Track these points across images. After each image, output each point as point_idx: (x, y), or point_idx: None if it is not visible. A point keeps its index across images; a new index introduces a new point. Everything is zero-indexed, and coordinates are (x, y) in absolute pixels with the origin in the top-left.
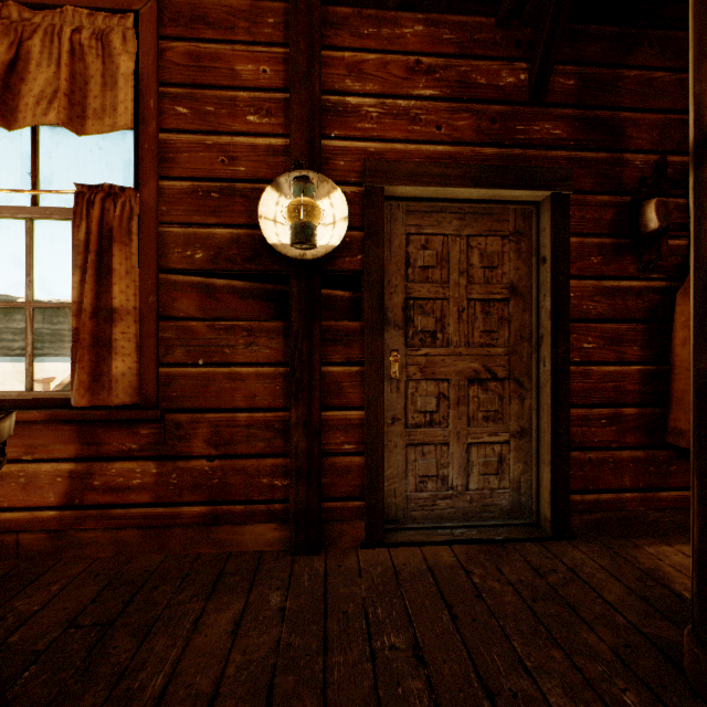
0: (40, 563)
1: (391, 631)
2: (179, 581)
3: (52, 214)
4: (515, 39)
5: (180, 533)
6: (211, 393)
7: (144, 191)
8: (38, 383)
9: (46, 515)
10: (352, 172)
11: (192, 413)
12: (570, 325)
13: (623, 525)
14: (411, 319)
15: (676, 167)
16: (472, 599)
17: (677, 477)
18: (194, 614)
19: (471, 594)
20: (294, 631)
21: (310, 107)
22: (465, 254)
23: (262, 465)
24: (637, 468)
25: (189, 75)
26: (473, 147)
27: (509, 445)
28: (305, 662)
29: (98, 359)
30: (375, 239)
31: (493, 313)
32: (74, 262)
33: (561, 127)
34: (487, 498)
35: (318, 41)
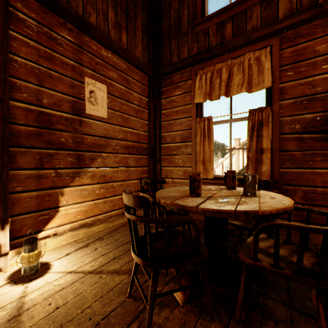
0: None
1: None
2: None
3: (237, 120)
4: None
5: None
6: (303, 179)
7: (273, 107)
8: None
9: None
10: None
11: (294, 186)
12: None
13: None
14: None
15: None
16: None
17: None
18: None
19: None
20: None
21: None
22: None
23: None
24: None
25: (292, 59)
26: None
27: None
28: None
29: (256, 166)
30: None
31: None
32: (247, 134)
33: None
34: None
35: None
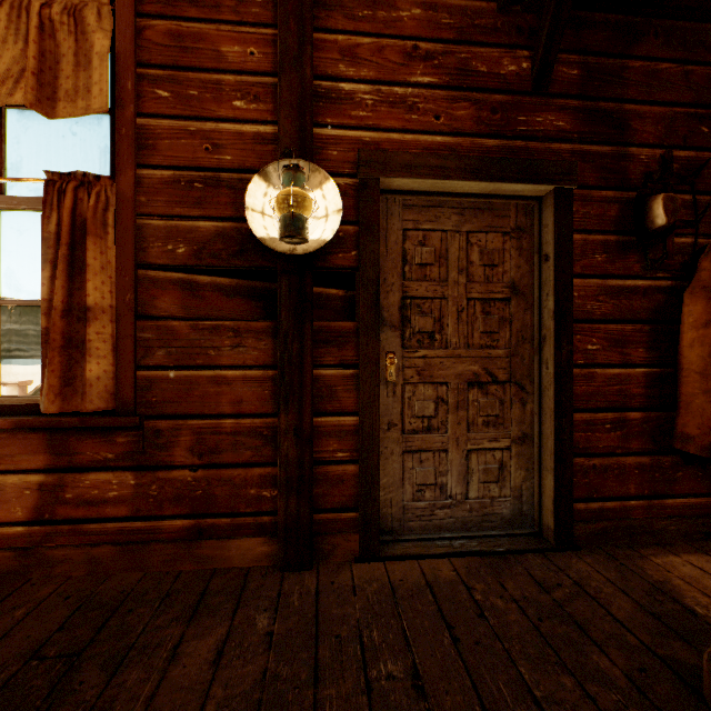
0: (5, 584)
1: (388, 657)
2: (158, 603)
3: (20, 204)
4: (517, 25)
5: (160, 548)
6: (194, 398)
7: (121, 180)
8: (13, 387)
9: (13, 531)
10: (346, 163)
11: (174, 420)
12: (574, 326)
13: (628, 534)
14: (408, 319)
15: (682, 162)
16: (474, 618)
17: (683, 484)
18: (173, 641)
19: (473, 613)
20: (282, 659)
21: (301, 92)
22: (465, 251)
23: (249, 475)
24: (643, 475)
25: (170, 56)
26: (473, 138)
27: (510, 451)
28: (293, 696)
29: (71, 362)
30: (370, 234)
31: (493, 313)
32: (44, 256)
33: (565, 119)
34: (488, 507)
35: (310, 22)
